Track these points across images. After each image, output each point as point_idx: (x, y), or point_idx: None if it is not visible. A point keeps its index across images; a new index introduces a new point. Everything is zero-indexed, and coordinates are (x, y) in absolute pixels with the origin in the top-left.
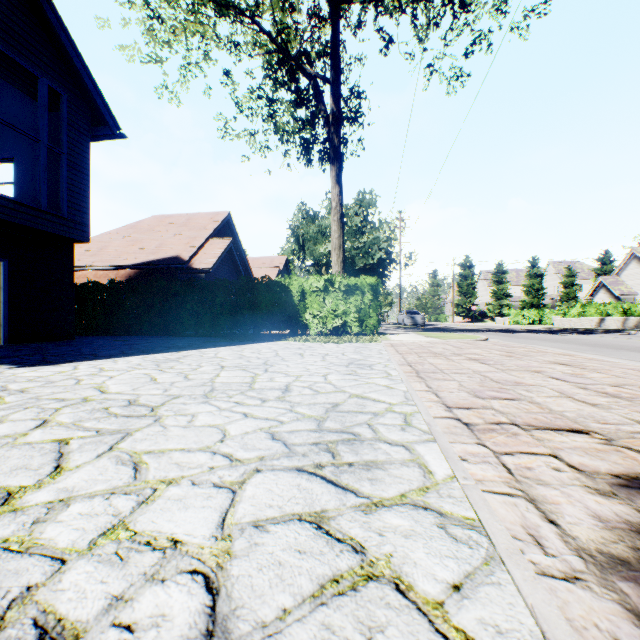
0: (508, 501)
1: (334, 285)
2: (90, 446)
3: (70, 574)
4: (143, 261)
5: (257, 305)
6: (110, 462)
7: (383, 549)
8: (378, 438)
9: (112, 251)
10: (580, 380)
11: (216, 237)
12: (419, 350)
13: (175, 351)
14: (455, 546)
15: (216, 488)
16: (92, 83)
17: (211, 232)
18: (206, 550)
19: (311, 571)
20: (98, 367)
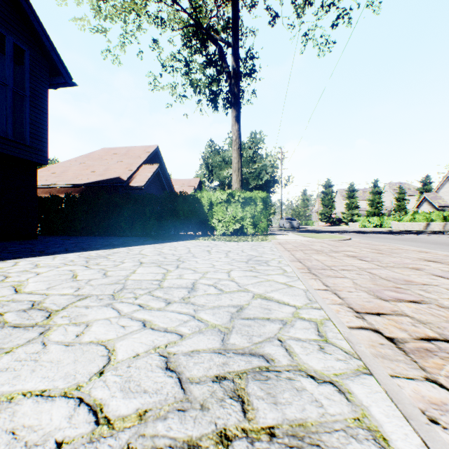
0: None
1: (234, 198)
2: None
3: None
4: (93, 181)
5: (176, 213)
6: None
7: None
8: (296, 366)
9: (71, 173)
10: None
11: (148, 164)
12: (302, 247)
13: (109, 248)
14: None
15: None
16: (49, 42)
17: (144, 160)
18: None
19: None
20: (35, 263)
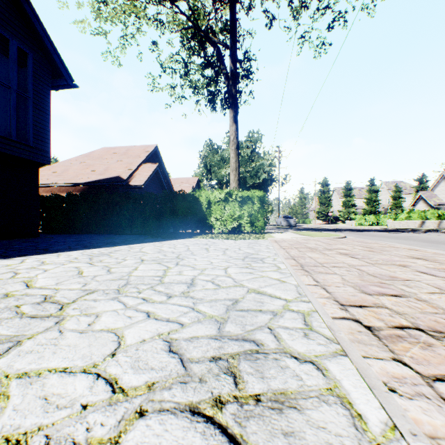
0: None
1: (232, 197)
2: None
3: None
4: (94, 180)
5: (175, 211)
6: None
7: None
8: (283, 349)
9: (72, 173)
10: None
11: (147, 163)
12: (297, 245)
13: (110, 246)
14: None
15: None
16: (51, 45)
17: (143, 159)
18: None
19: None
20: (41, 261)
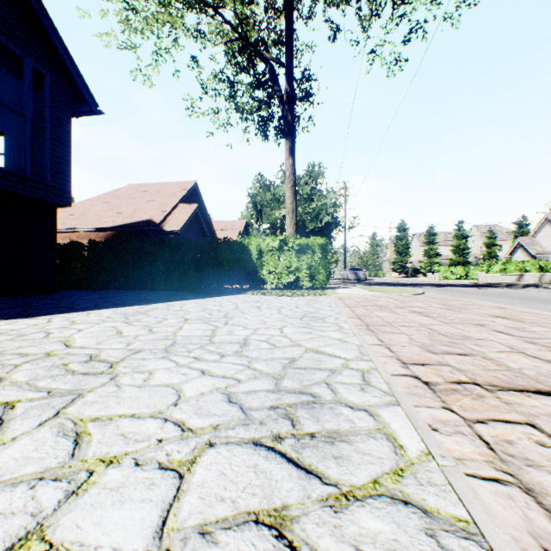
0: (501, 491)
1: (288, 245)
2: (35, 411)
3: None
4: (120, 224)
5: (220, 262)
6: (50, 433)
7: None
8: (338, 400)
9: (93, 215)
10: (525, 334)
11: (184, 203)
12: (365, 303)
13: (145, 304)
14: None
15: (161, 471)
16: (72, 65)
17: (180, 199)
18: None
19: None
20: (71, 320)
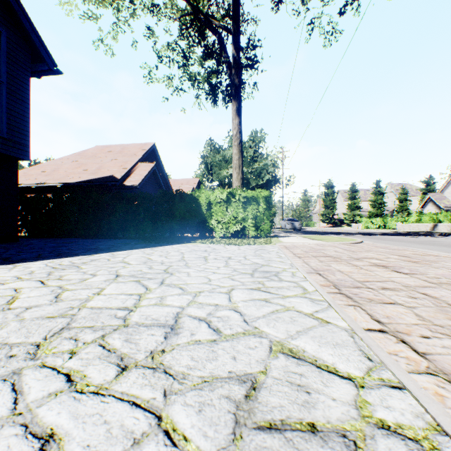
0: None
1: (235, 197)
2: None
3: None
4: (85, 179)
5: (172, 213)
6: None
7: None
8: None
9: (62, 172)
10: None
11: (144, 162)
12: (314, 253)
13: (89, 254)
14: None
15: None
16: (29, 23)
17: (139, 158)
18: None
19: None
20: None
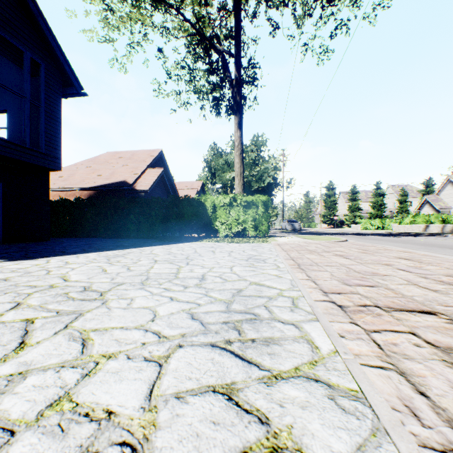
0: (383, 374)
1: (237, 201)
2: (50, 325)
3: (16, 446)
4: (100, 184)
5: (181, 216)
6: (64, 338)
7: (284, 420)
8: (273, 318)
9: (78, 177)
10: (421, 271)
11: (152, 167)
12: (298, 248)
13: (122, 249)
14: (345, 417)
15: (146, 362)
16: (62, 56)
17: (149, 164)
18: (135, 421)
19: (224, 443)
20: (64, 261)
